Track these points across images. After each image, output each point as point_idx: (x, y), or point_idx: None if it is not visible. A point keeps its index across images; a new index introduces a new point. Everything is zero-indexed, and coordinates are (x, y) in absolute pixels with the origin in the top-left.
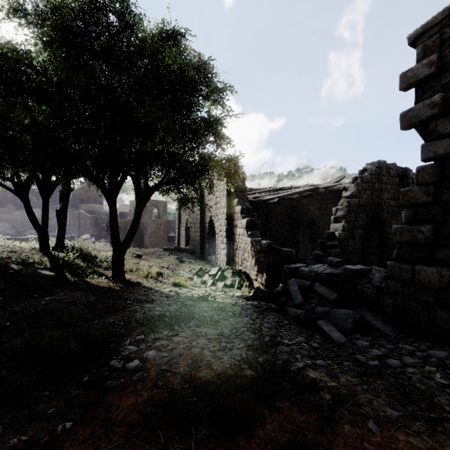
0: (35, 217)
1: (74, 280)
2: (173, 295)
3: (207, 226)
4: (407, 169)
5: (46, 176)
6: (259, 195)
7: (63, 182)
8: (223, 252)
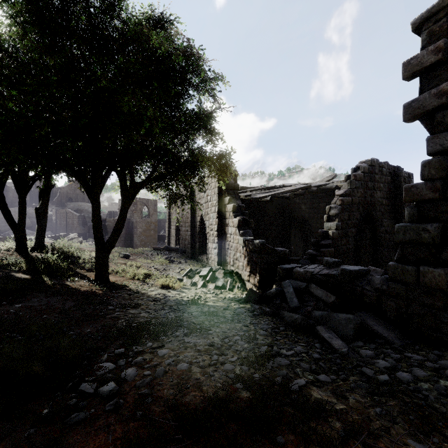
0: (11, 215)
1: (52, 283)
2: (160, 299)
3: (198, 224)
4: (399, 168)
5: (23, 171)
6: (251, 194)
7: (41, 177)
8: (214, 252)
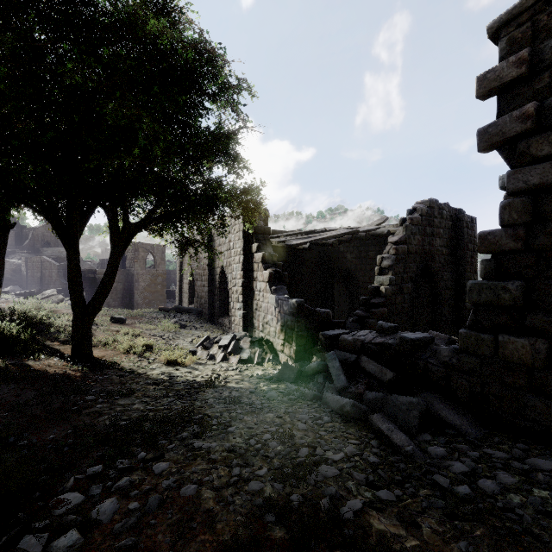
0: None
1: (5, 364)
2: (164, 380)
3: (218, 278)
4: (460, 211)
5: None
6: (286, 239)
7: None
8: (238, 314)
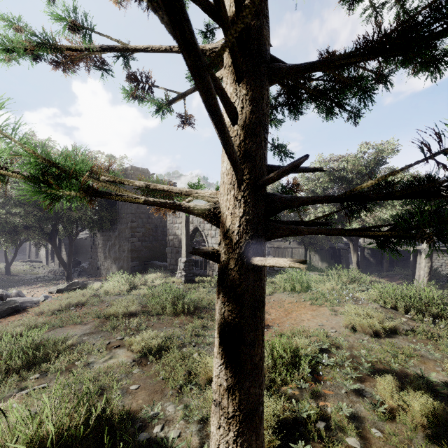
0: None
1: None
2: (33, 277)
3: (50, 248)
4: None
5: None
6: (79, 234)
7: None
8: (57, 262)
